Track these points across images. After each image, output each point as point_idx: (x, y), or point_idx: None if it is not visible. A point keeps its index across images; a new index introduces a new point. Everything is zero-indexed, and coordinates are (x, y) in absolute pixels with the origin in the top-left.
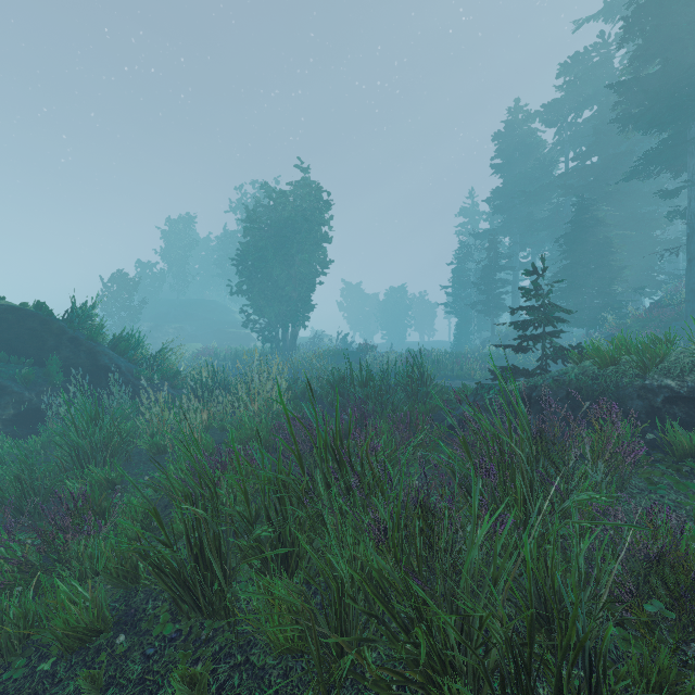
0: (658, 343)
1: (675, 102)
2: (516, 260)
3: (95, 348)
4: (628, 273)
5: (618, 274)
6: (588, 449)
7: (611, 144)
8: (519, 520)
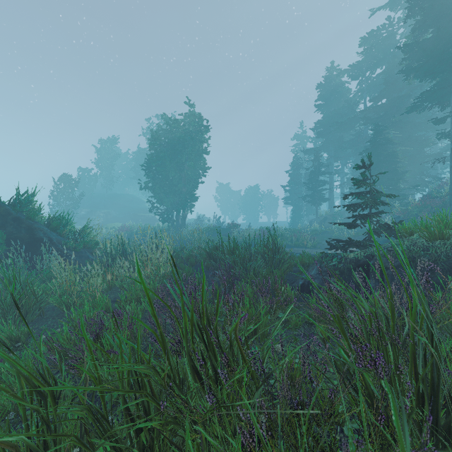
0: None
1: (444, 58)
2: (331, 168)
3: (32, 225)
4: (408, 175)
5: (402, 176)
6: None
7: (396, 90)
8: None
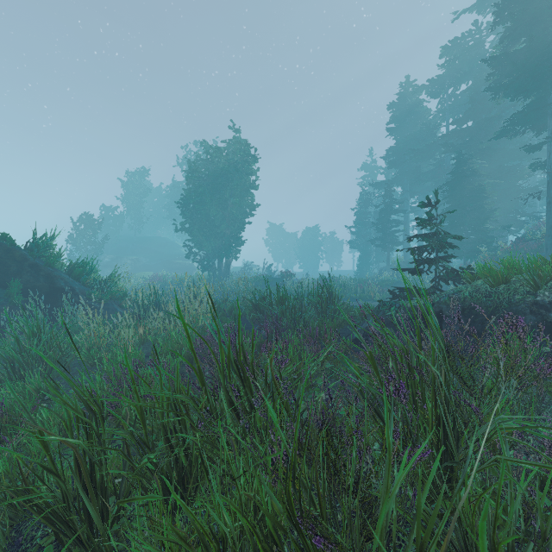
0: (546, 263)
1: (538, 73)
2: (407, 205)
3: (52, 273)
4: (497, 214)
5: (490, 214)
6: (502, 365)
7: (484, 111)
8: (431, 442)
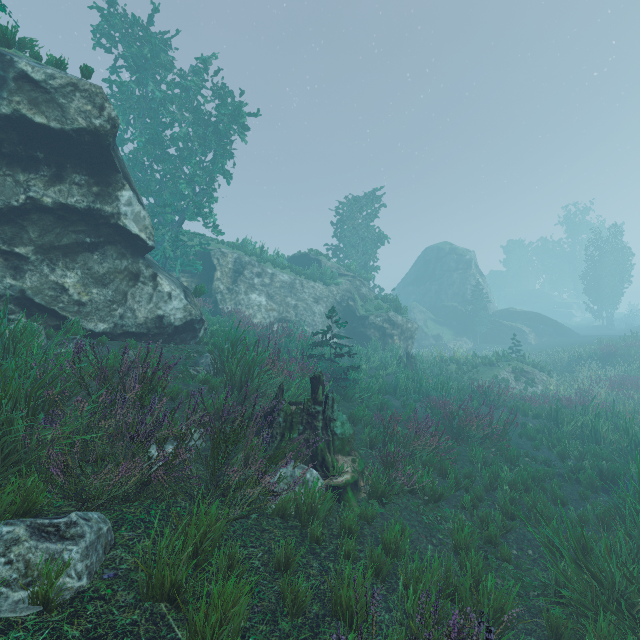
0: None
1: None
2: None
3: (556, 321)
4: None
5: None
6: None
7: None
8: None
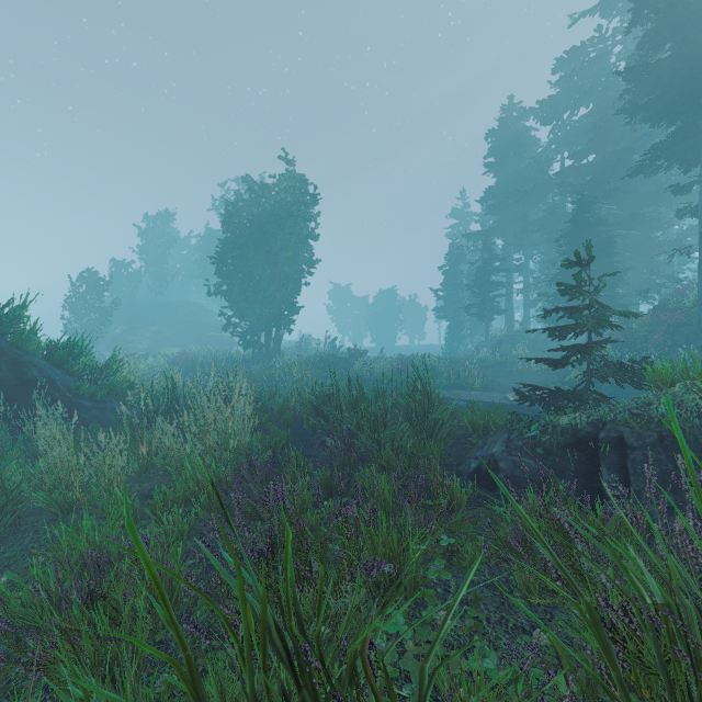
0: None
1: (690, 89)
2: (510, 262)
3: (20, 357)
4: (630, 275)
5: (622, 275)
6: None
7: (610, 142)
8: None
